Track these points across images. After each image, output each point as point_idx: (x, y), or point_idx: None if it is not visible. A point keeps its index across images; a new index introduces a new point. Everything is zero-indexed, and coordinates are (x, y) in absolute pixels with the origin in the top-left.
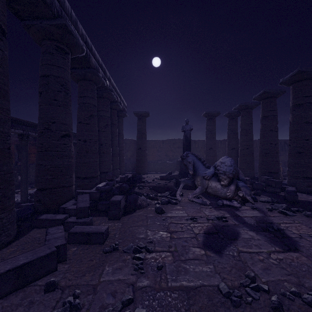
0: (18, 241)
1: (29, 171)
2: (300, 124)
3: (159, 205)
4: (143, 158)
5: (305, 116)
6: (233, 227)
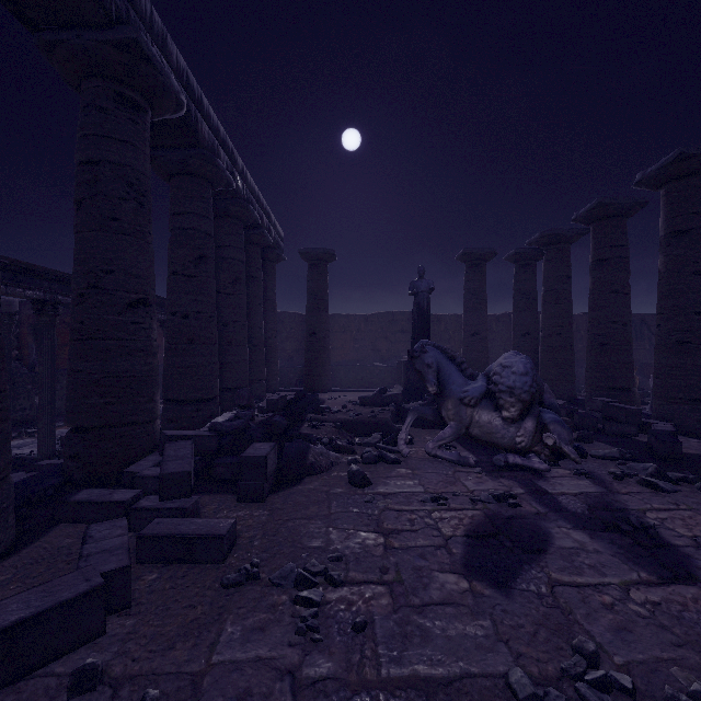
0: (17, 556)
1: (60, 386)
2: (684, 277)
3: (357, 468)
4: (321, 356)
5: (696, 259)
6: (535, 520)
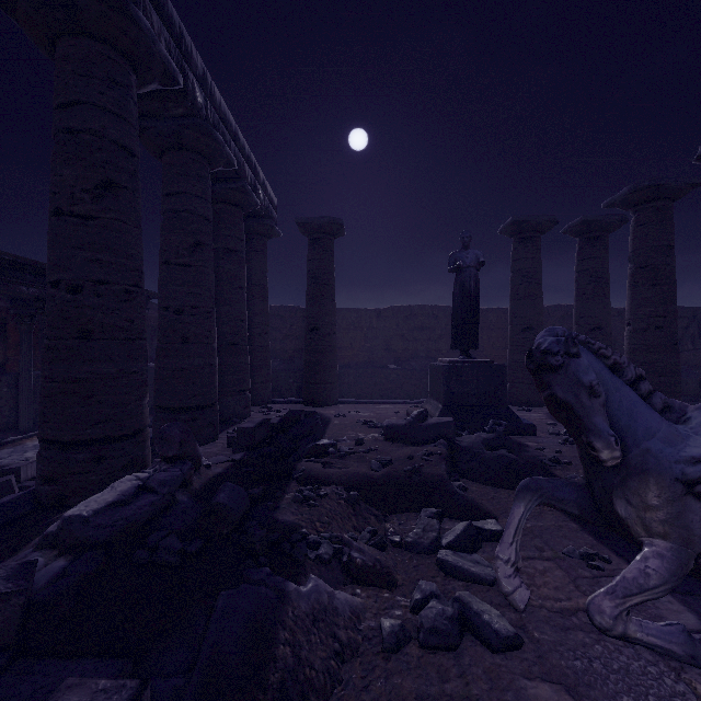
0: None
1: None
2: None
3: None
4: (325, 358)
5: None
6: None
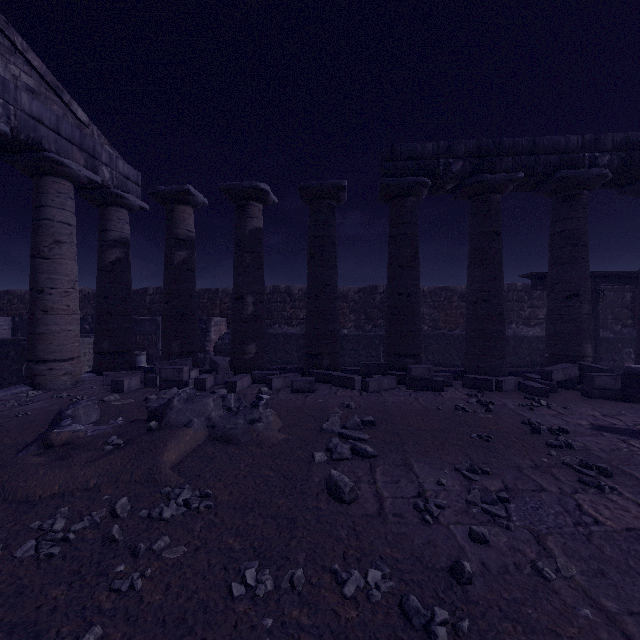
0: None
1: None
2: None
3: None
4: None
5: None
6: None
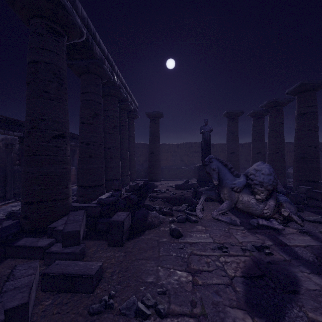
0: None
1: None
2: None
3: (174, 226)
4: (156, 164)
5: None
6: (284, 265)
